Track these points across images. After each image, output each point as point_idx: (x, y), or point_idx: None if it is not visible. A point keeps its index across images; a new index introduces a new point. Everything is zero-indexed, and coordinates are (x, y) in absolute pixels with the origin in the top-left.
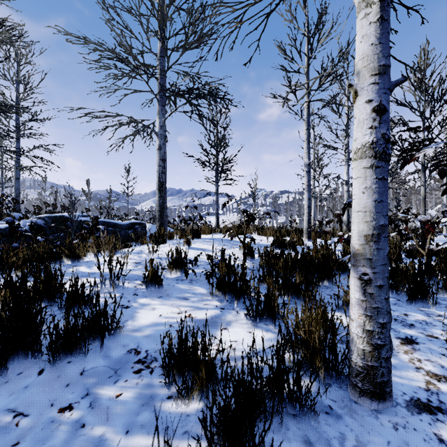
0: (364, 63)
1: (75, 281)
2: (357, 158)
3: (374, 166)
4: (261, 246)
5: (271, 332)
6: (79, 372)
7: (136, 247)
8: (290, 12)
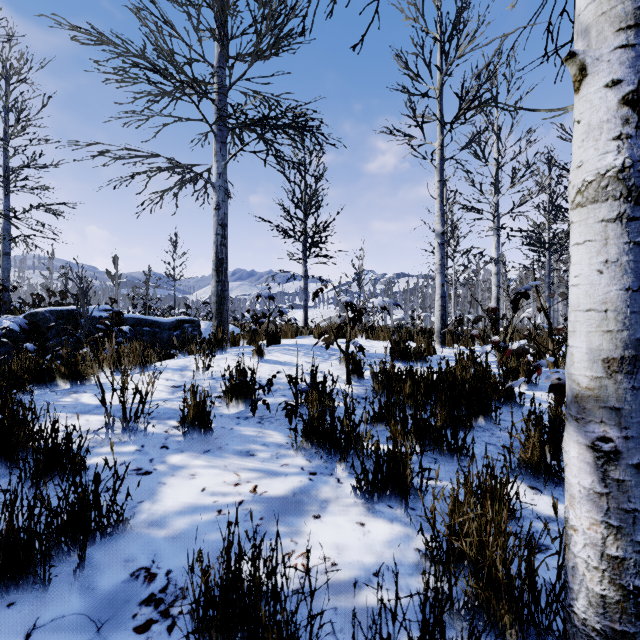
0: (603, 7)
1: (51, 430)
2: (585, 201)
3: (624, 217)
4: (372, 357)
5: (399, 524)
6: (23, 632)
7: (179, 359)
8: (415, 5)
